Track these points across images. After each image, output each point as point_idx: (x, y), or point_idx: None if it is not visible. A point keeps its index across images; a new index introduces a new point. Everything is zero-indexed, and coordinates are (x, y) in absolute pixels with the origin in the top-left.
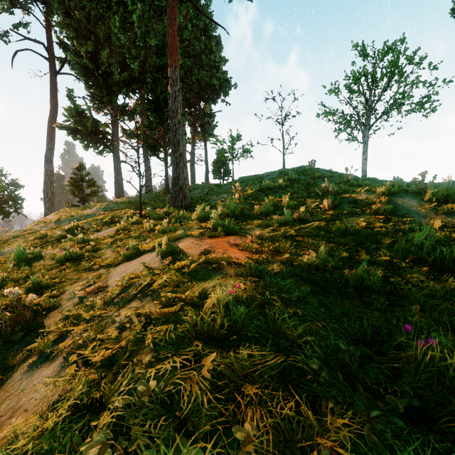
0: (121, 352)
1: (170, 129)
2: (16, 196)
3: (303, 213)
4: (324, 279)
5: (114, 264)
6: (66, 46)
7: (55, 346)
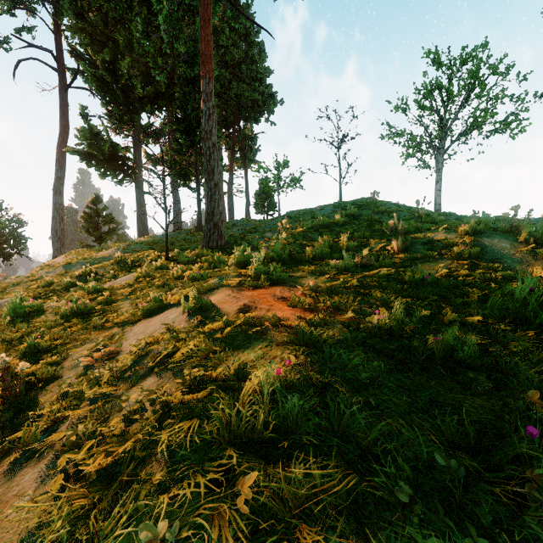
0: (126, 458)
1: (203, 153)
2: (19, 235)
3: (367, 257)
4: (400, 347)
5: (131, 322)
6: (79, 55)
7: (47, 435)
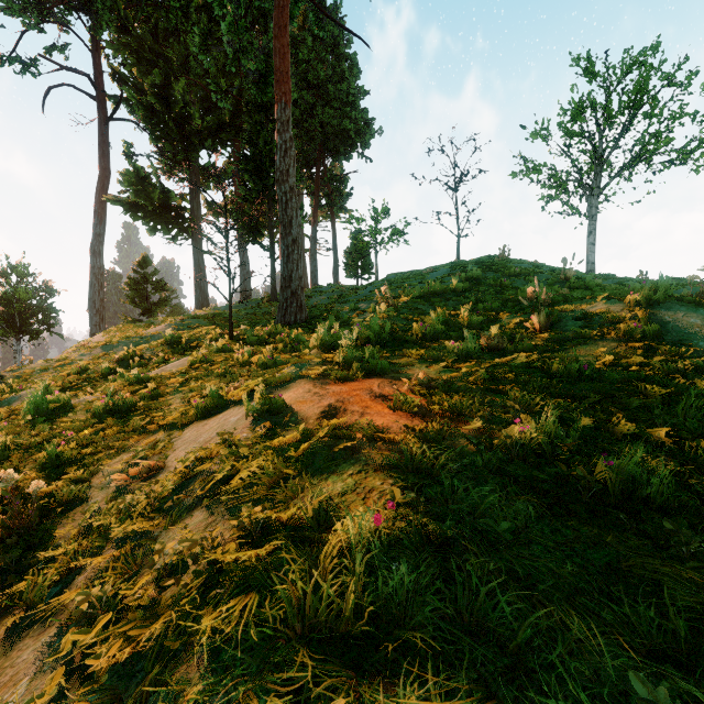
0: (152, 647)
1: (278, 200)
2: (49, 307)
3: (497, 337)
4: (554, 475)
5: (181, 425)
6: (122, 78)
7: (59, 589)
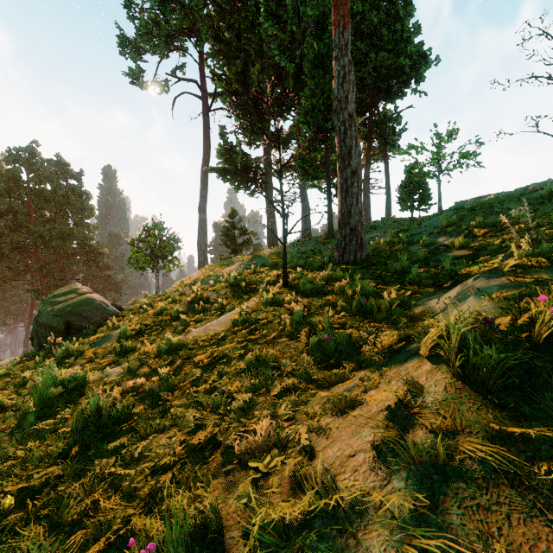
0: None
1: (336, 131)
2: (174, 250)
3: None
4: None
5: None
6: (218, 78)
7: None
